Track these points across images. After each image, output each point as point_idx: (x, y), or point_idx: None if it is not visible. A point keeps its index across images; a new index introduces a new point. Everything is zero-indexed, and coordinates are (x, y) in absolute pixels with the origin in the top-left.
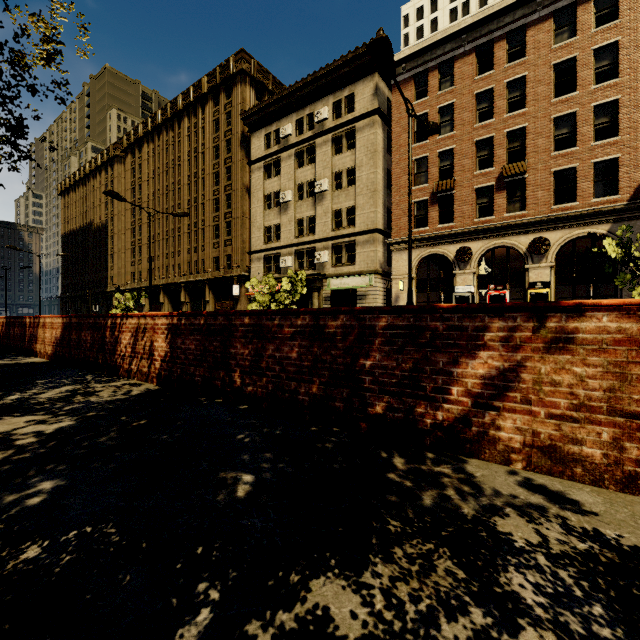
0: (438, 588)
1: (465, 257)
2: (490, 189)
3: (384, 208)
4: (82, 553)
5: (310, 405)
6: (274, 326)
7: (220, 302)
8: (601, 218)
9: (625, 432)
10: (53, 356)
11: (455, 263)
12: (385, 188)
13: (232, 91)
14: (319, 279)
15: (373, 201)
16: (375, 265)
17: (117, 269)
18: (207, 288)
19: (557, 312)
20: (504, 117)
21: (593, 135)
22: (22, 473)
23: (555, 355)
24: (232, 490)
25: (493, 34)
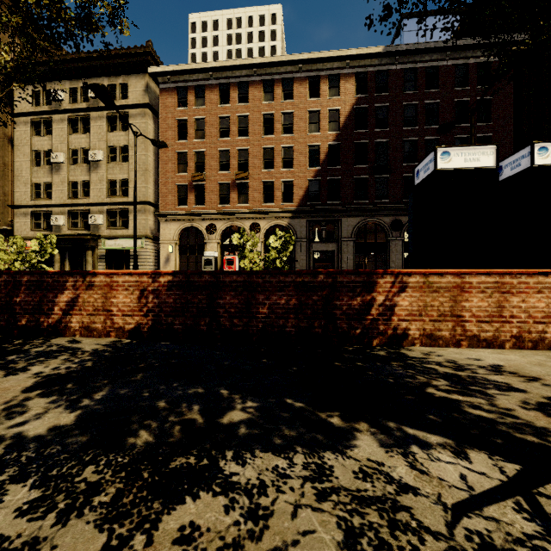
0: None
1: (212, 231)
2: (228, 185)
3: (155, 185)
4: None
5: None
6: None
7: None
8: (285, 215)
9: (107, 317)
10: None
11: (206, 235)
12: (156, 169)
13: None
14: (93, 239)
15: (144, 178)
16: (146, 231)
17: None
18: None
19: (89, 275)
20: (236, 139)
21: (282, 164)
22: None
23: (89, 291)
24: None
25: (230, 79)
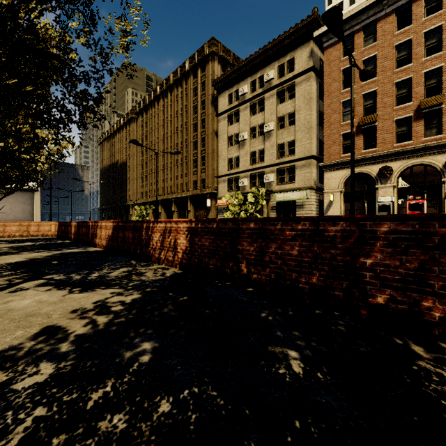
0: None
1: (386, 174)
2: (408, 119)
3: (317, 140)
4: (202, 413)
5: (310, 292)
6: (276, 230)
7: (197, 211)
8: None
9: None
10: (107, 247)
11: (377, 179)
12: (318, 125)
13: (205, 67)
14: (267, 194)
15: (309, 135)
16: (310, 183)
17: (132, 190)
18: (189, 202)
19: None
20: (421, 61)
21: None
22: (126, 334)
23: None
24: (288, 364)
25: None
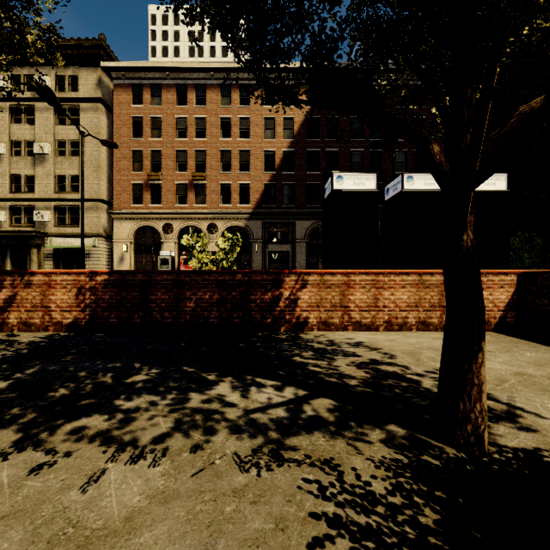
0: None
1: (169, 230)
2: (186, 186)
3: (109, 182)
4: None
5: None
6: None
7: None
8: (242, 216)
9: (45, 313)
10: None
11: (162, 234)
12: (110, 165)
13: None
14: (39, 236)
15: (97, 175)
16: (98, 229)
17: None
18: None
19: (28, 274)
20: (193, 140)
21: (239, 167)
22: None
23: (27, 289)
24: None
25: (187, 81)
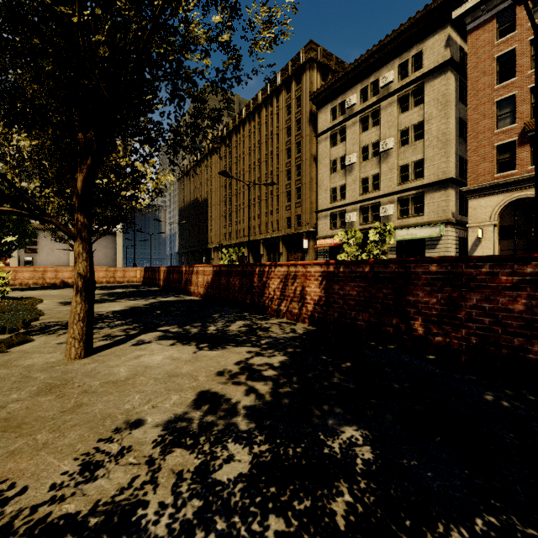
0: None
1: None
2: None
3: (456, 157)
4: None
5: None
6: (480, 274)
7: (291, 254)
8: None
9: None
10: (205, 295)
11: None
12: (457, 137)
13: (301, 78)
14: None
15: (444, 151)
16: (447, 214)
17: (214, 231)
18: (281, 243)
19: None
20: None
21: None
22: (308, 411)
23: None
24: None
25: None
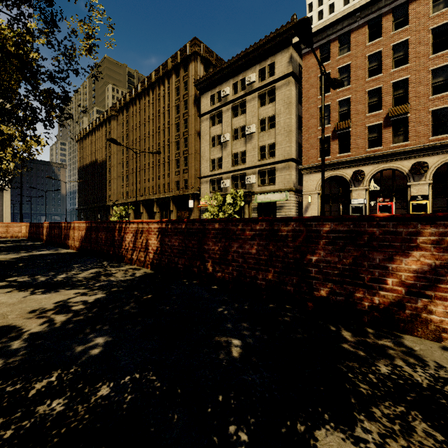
0: (424, 447)
1: (359, 177)
2: (379, 126)
3: (296, 143)
4: (138, 394)
5: (266, 288)
6: (238, 230)
7: (180, 212)
8: None
9: None
10: (80, 248)
11: (351, 182)
12: (297, 129)
13: (188, 67)
14: (249, 195)
15: (288, 139)
16: (290, 185)
17: (113, 190)
18: (171, 202)
19: None
20: (390, 72)
21: None
22: (82, 330)
23: None
24: (228, 351)
25: (381, 10)
